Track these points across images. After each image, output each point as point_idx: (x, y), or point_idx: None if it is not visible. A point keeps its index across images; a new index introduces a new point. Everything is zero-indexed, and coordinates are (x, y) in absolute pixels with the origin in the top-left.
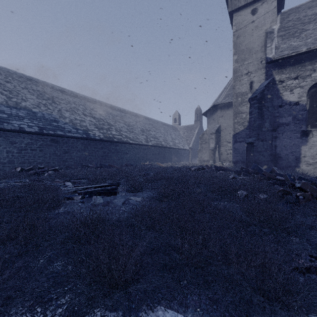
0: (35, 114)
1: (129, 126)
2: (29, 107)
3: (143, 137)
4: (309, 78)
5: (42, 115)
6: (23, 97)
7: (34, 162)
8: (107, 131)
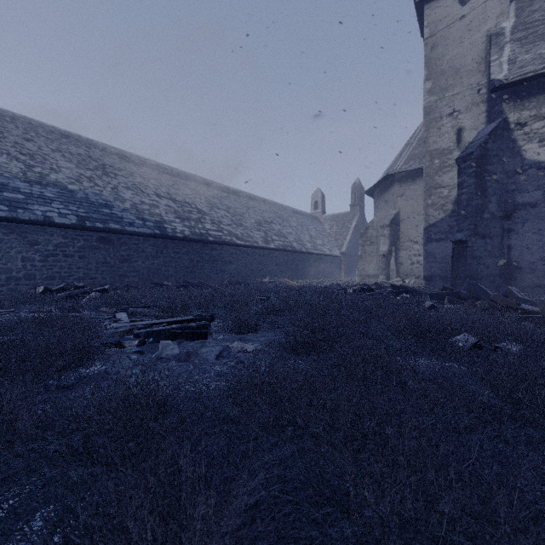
0: (72, 193)
1: (235, 215)
2: (63, 183)
3: (259, 235)
4: None
5: (85, 196)
6: (53, 166)
7: (70, 278)
8: (197, 223)
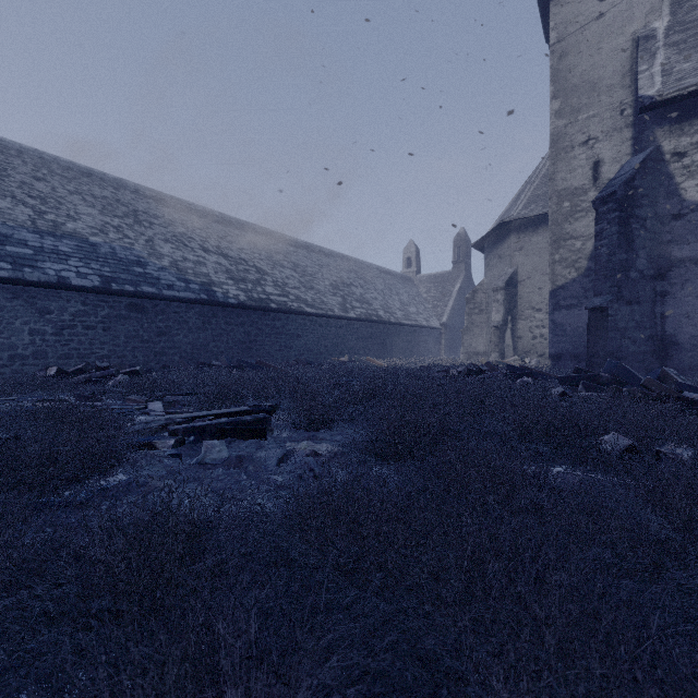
0: (95, 248)
1: (305, 275)
2: (84, 234)
3: (336, 301)
4: None
5: (111, 251)
6: (70, 212)
7: (92, 356)
8: (255, 285)
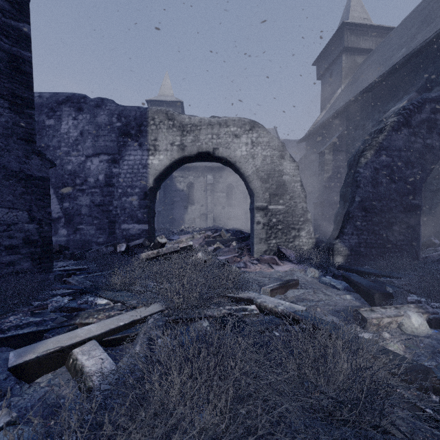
0: None
1: None
2: None
3: None
4: (187, 179)
5: None
6: None
7: None
8: None
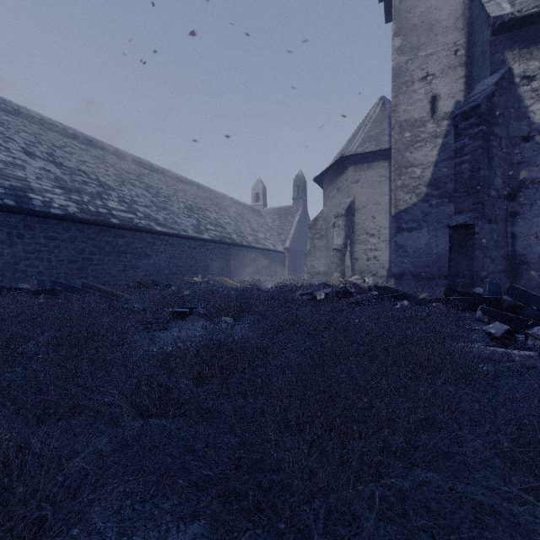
0: None
1: (158, 196)
2: None
3: (190, 222)
4: None
5: None
6: None
7: None
8: (94, 198)
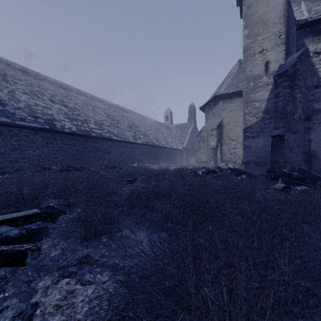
0: None
1: (113, 120)
2: None
3: (130, 134)
4: None
5: None
6: None
7: None
8: (83, 123)
